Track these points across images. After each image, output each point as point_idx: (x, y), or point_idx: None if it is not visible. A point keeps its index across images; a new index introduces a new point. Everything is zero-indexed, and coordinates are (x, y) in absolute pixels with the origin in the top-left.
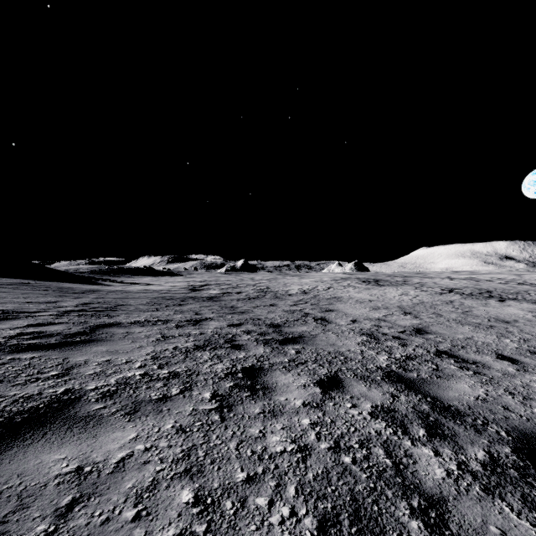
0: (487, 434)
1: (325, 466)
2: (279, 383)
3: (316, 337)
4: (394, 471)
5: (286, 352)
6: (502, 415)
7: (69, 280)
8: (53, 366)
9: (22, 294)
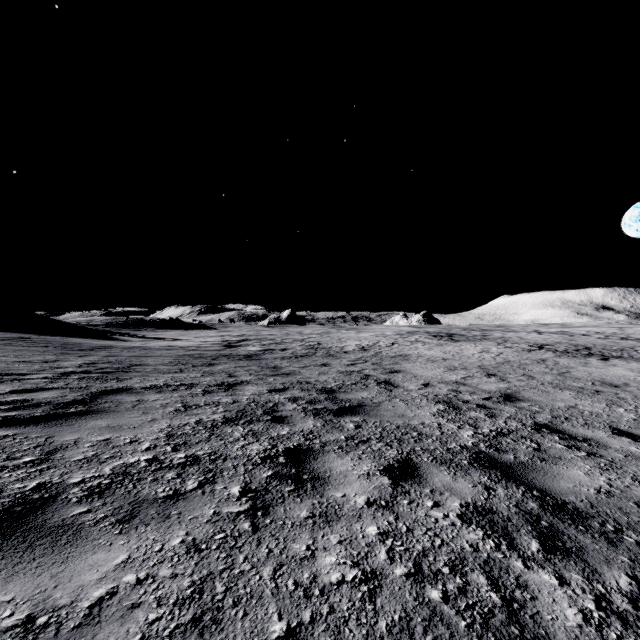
0: (625, 547)
1: (403, 606)
2: (334, 470)
3: (380, 406)
4: (506, 615)
5: (343, 426)
6: (637, 517)
7: (77, 334)
8: (29, 448)
9: (13, 351)
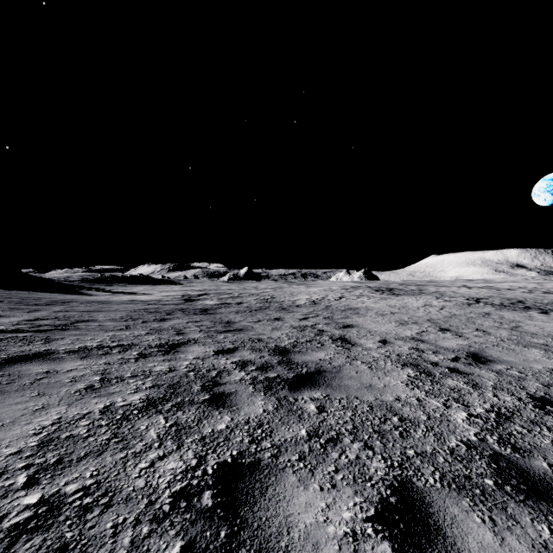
0: None
1: None
2: (294, 528)
3: (341, 372)
4: None
5: (302, 408)
6: None
7: (47, 289)
8: None
9: None
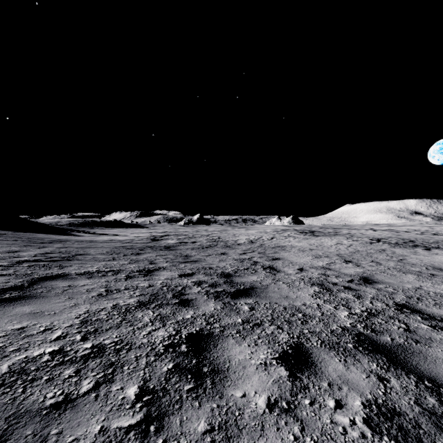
0: None
1: None
2: (232, 360)
3: (267, 288)
4: None
5: (239, 308)
6: None
7: (45, 231)
8: None
9: None
